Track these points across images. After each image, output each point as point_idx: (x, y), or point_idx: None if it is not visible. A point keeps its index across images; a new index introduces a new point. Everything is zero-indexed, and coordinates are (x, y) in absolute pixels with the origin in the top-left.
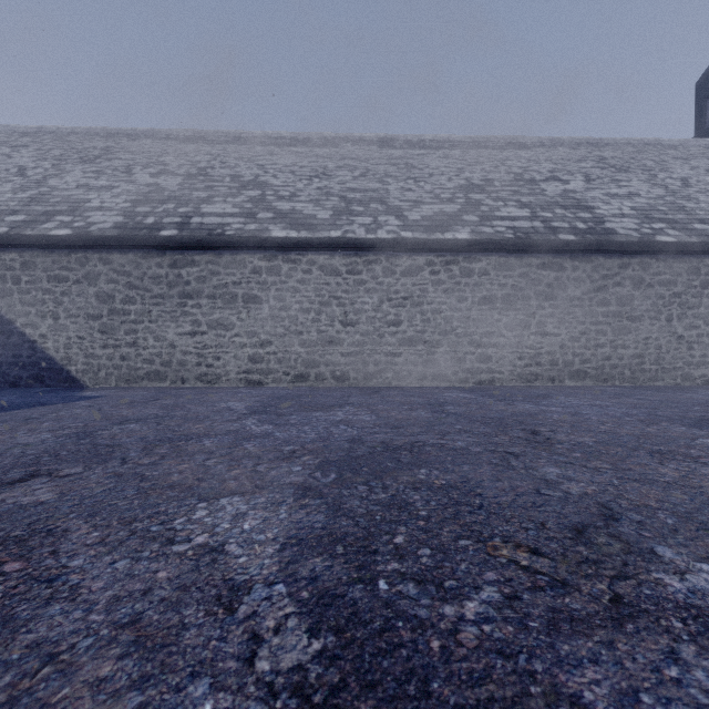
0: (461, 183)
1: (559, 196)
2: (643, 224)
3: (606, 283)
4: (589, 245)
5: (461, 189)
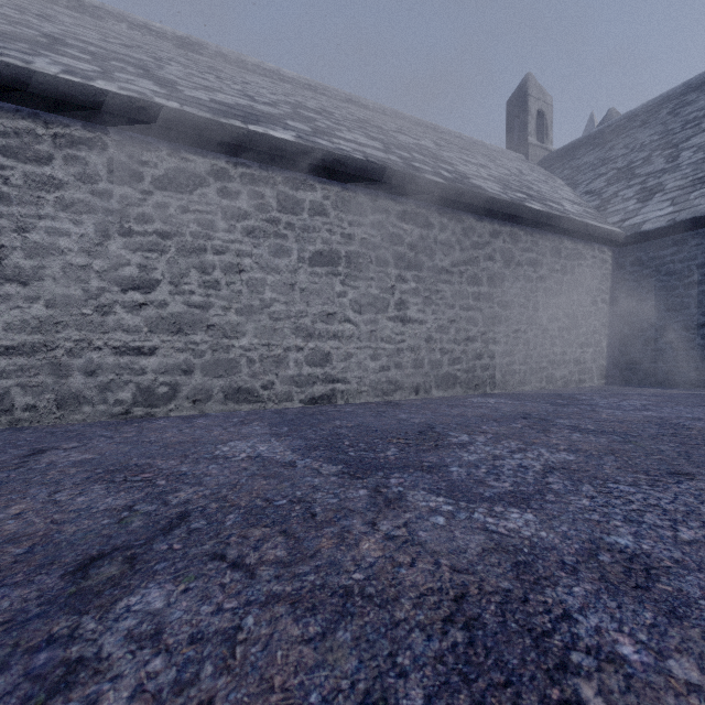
0: (289, 100)
1: (414, 145)
2: (506, 190)
3: (477, 253)
4: (462, 194)
5: (288, 103)
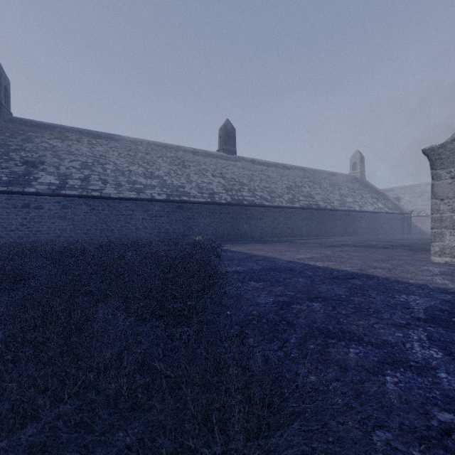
0: None
1: None
2: None
3: None
4: None
5: None
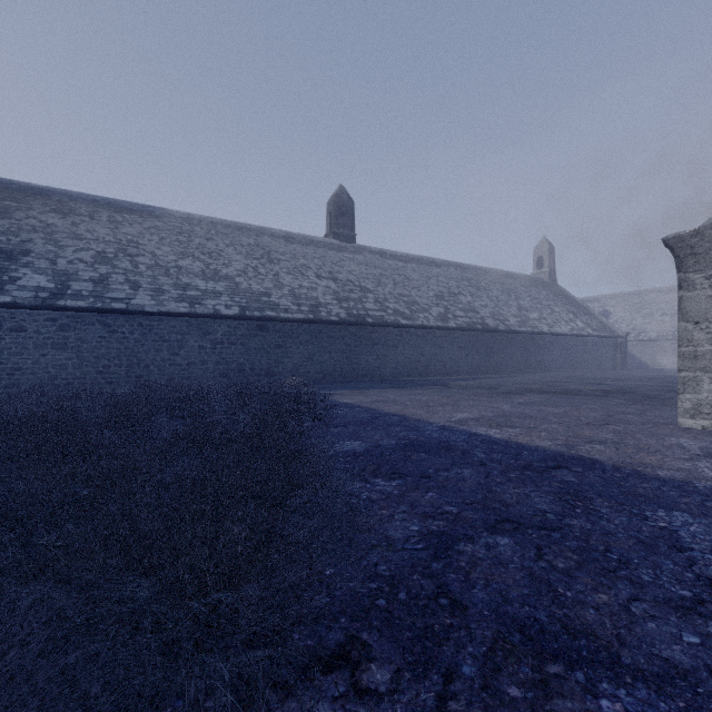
0: None
1: None
2: None
3: None
4: None
5: None
